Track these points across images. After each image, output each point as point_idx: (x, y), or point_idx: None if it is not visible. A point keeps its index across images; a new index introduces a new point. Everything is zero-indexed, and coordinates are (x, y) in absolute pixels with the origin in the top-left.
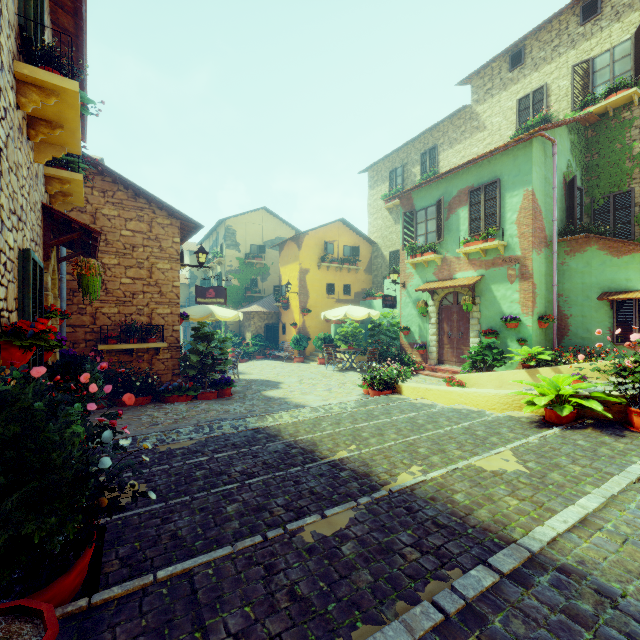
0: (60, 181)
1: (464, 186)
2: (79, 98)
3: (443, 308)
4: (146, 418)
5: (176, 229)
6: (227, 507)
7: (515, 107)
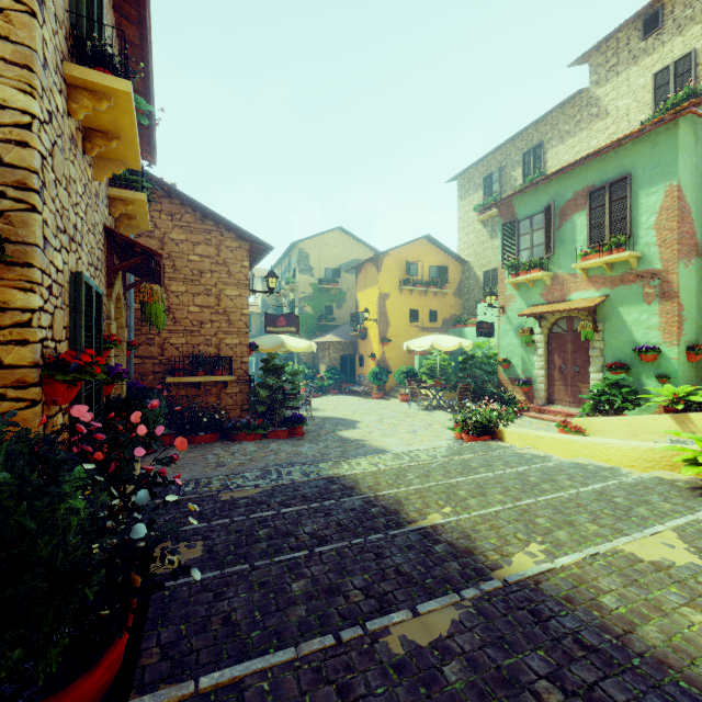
0: (124, 202)
1: (582, 186)
2: (133, 101)
3: (553, 336)
4: (212, 458)
5: (245, 252)
6: (292, 584)
7: (649, 84)
